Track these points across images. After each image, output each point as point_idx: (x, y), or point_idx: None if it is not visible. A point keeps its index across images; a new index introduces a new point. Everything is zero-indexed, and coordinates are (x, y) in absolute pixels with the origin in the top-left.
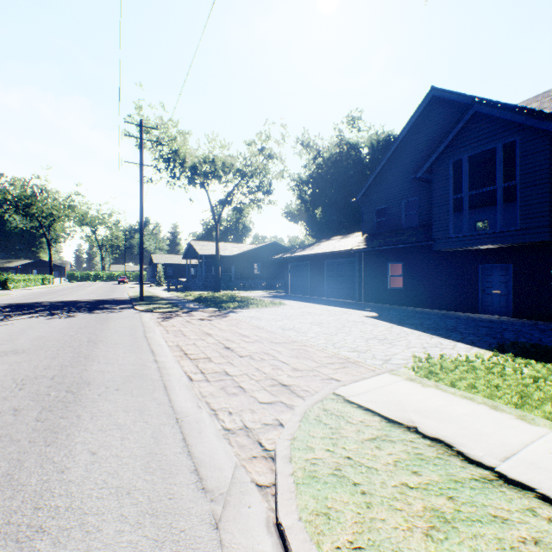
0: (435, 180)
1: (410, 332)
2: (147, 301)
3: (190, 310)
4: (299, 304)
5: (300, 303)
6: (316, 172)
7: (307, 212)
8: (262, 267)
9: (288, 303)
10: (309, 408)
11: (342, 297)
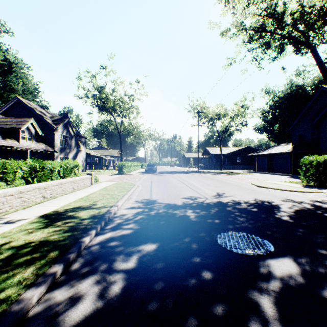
0: (320, 125)
1: (294, 179)
2: (200, 171)
3: (219, 173)
4: (260, 174)
5: (260, 174)
6: (274, 106)
7: (268, 127)
8: (241, 159)
9: (255, 173)
10: (256, 181)
11: (282, 172)
